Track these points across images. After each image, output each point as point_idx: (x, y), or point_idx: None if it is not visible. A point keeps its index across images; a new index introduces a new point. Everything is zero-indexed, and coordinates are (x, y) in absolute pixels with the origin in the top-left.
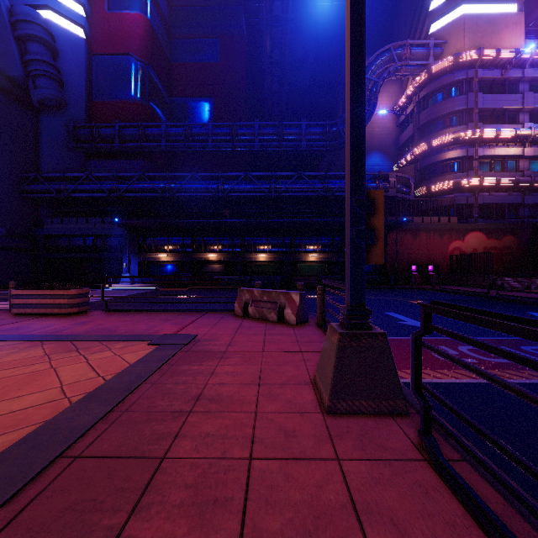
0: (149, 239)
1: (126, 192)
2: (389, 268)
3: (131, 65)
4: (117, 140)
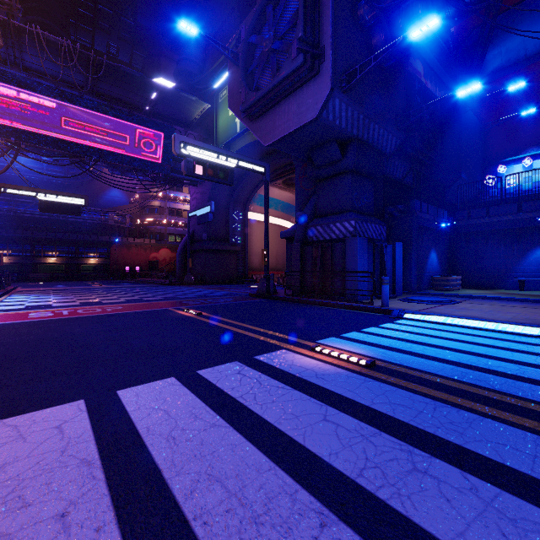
0: None
1: None
2: (112, 268)
3: None
4: None
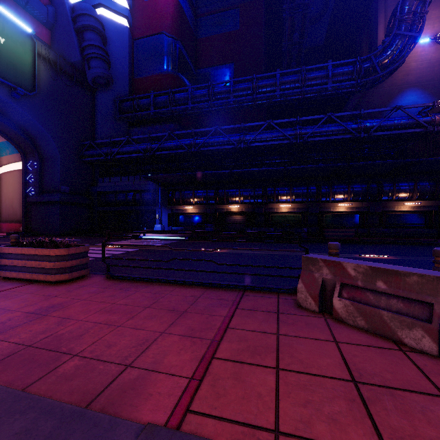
0: (177, 193)
1: (158, 150)
2: None
3: (163, 42)
4: (152, 108)
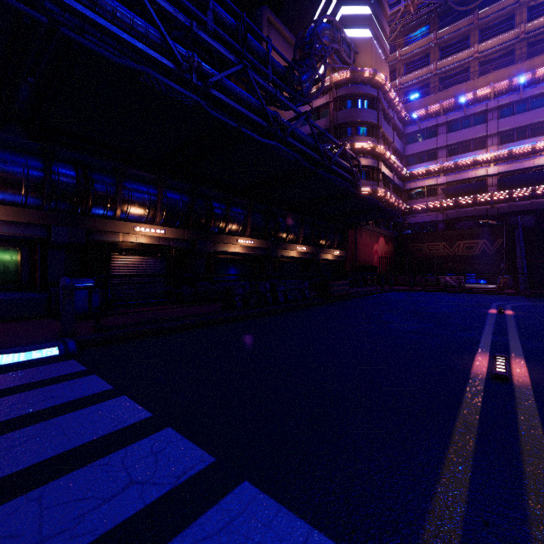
0: None
1: None
2: (349, 269)
3: None
4: None
